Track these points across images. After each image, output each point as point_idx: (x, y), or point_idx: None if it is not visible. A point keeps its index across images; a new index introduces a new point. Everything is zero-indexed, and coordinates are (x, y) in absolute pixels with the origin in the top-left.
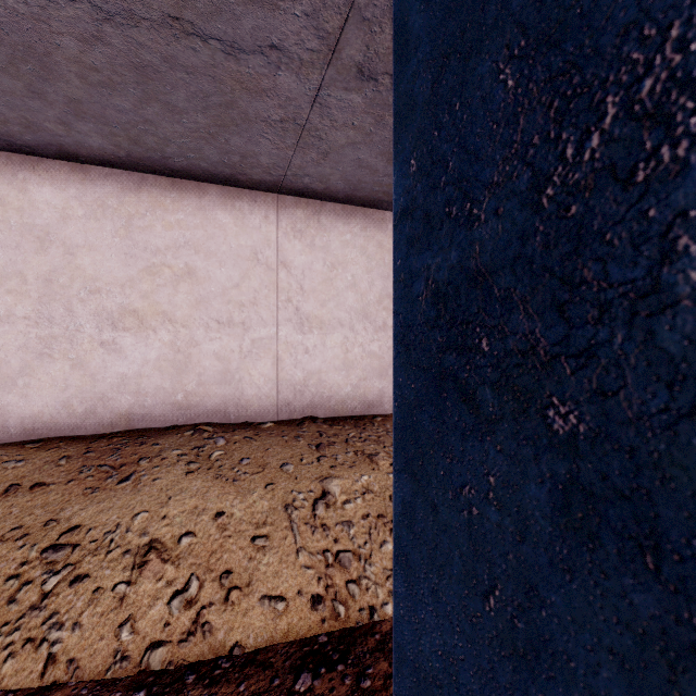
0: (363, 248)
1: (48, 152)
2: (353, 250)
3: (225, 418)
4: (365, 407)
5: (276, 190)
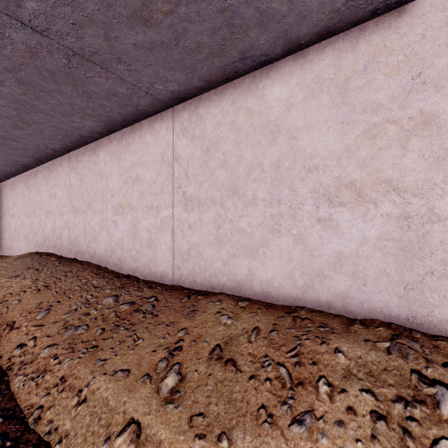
0: (89, 167)
1: (36, 164)
2: (87, 170)
3: (60, 253)
4: (90, 258)
5: (65, 152)
